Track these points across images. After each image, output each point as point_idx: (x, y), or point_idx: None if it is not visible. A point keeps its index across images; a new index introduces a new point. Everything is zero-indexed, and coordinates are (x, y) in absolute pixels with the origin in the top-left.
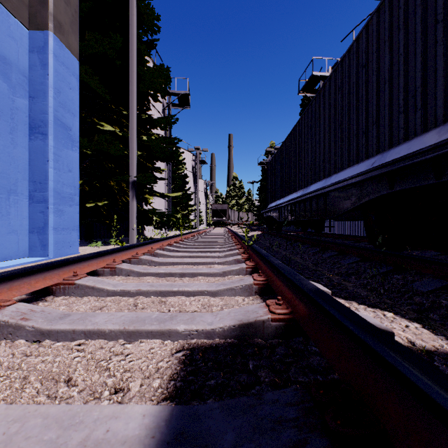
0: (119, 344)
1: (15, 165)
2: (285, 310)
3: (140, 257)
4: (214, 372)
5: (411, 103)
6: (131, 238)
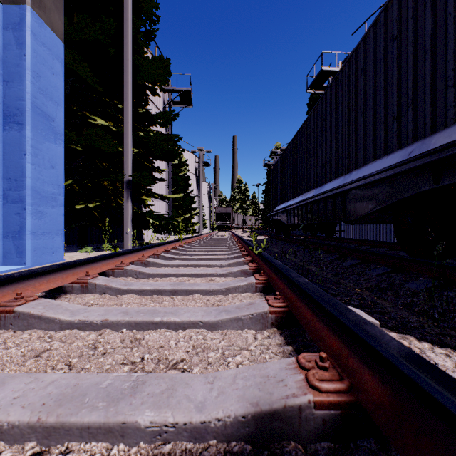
0: None
1: None
2: (338, 384)
3: (125, 267)
4: None
5: None
6: (125, 243)
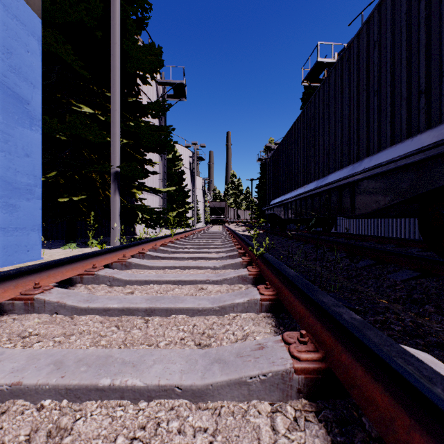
0: None
1: None
2: None
3: (96, 272)
4: None
5: None
6: (113, 239)
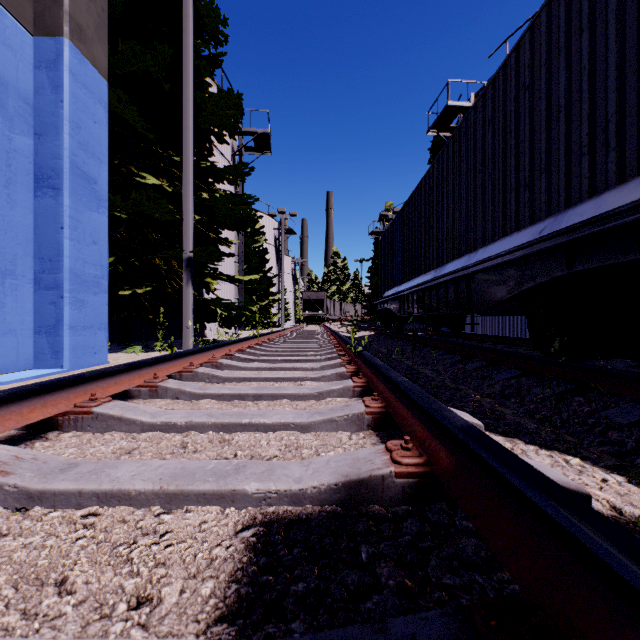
0: (151, 515)
1: (13, 234)
2: (417, 459)
3: (195, 369)
4: (304, 566)
5: (601, 141)
6: (185, 341)
